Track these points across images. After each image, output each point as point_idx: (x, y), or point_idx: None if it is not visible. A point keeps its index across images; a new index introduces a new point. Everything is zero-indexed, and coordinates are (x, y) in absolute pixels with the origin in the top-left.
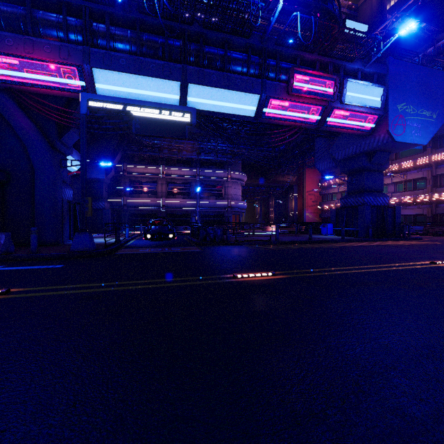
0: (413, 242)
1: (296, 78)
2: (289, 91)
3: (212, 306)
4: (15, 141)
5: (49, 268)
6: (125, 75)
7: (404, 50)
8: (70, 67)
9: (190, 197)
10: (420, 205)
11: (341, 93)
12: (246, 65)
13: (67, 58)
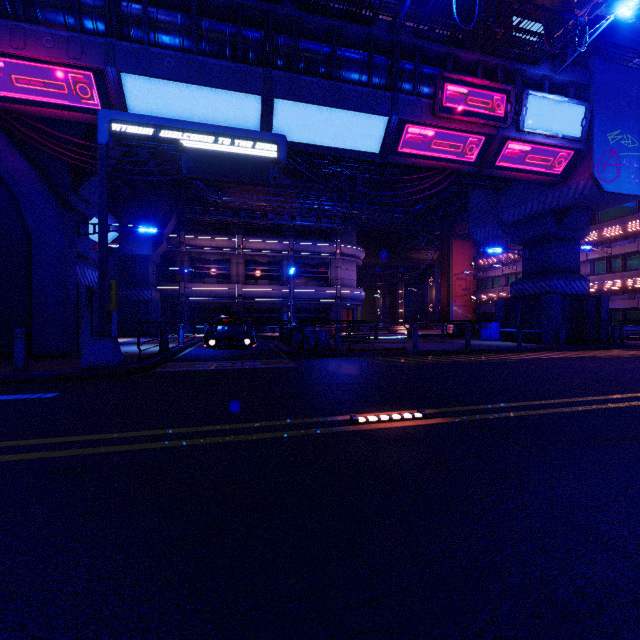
0: (634, 352)
1: (447, 90)
2: (435, 111)
3: (311, 502)
4: (2, 192)
5: (30, 400)
6: (174, 86)
7: (617, 46)
8: (85, 72)
9: (280, 283)
10: (633, 293)
11: (518, 114)
12: (367, 70)
13: (80, 57)
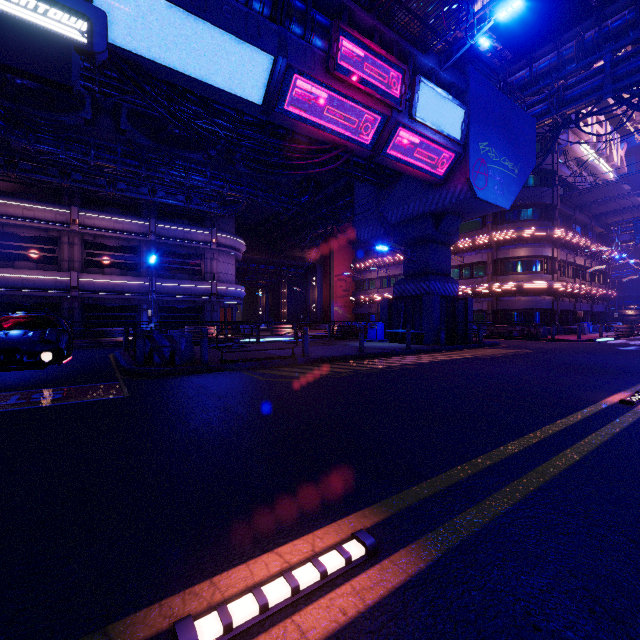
0: (499, 350)
1: (343, 46)
2: (330, 67)
3: None
4: None
5: None
6: None
7: (484, 64)
8: None
9: (136, 273)
10: (479, 297)
11: (411, 99)
12: None
13: None
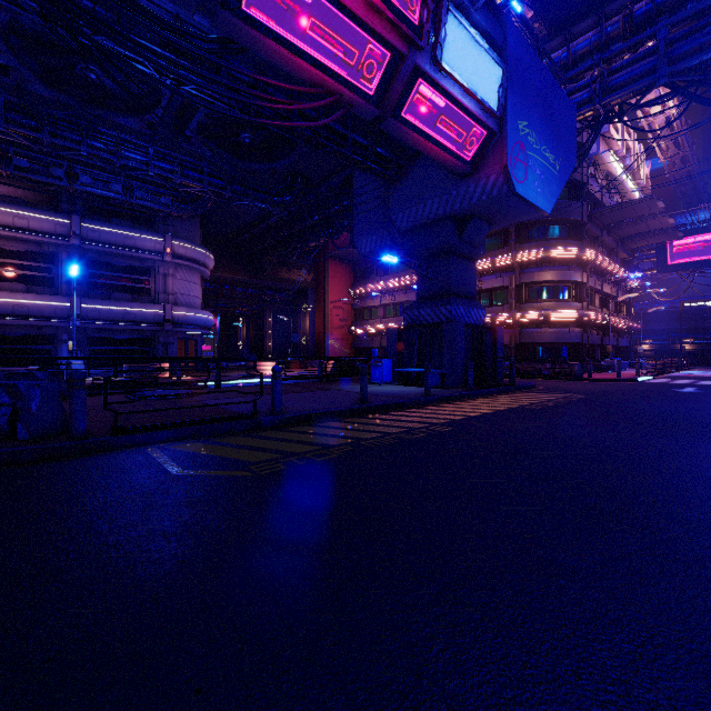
0: (543, 395)
1: None
2: None
3: None
4: None
5: None
6: None
7: (522, 21)
8: None
9: (52, 290)
10: None
11: (436, 35)
12: None
13: None
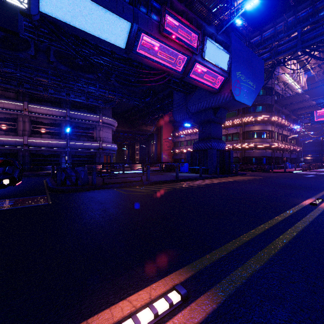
0: (246, 177)
1: (167, 19)
2: (161, 30)
3: None
4: None
5: None
6: None
7: (239, 32)
8: None
9: (59, 137)
10: (235, 150)
11: (202, 48)
12: None
13: None
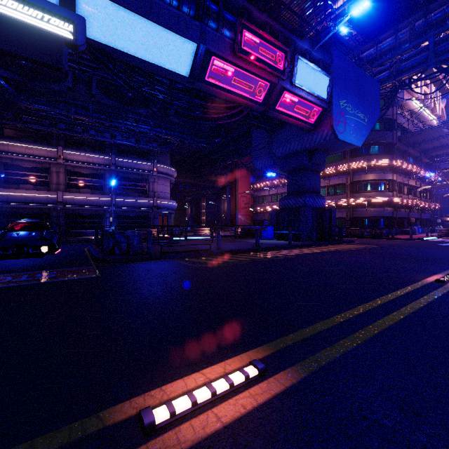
0: (354, 246)
1: (244, 35)
2: (236, 50)
3: None
4: None
5: None
6: None
7: (343, 45)
8: None
9: (102, 192)
10: (340, 208)
11: (292, 71)
12: None
13: None
